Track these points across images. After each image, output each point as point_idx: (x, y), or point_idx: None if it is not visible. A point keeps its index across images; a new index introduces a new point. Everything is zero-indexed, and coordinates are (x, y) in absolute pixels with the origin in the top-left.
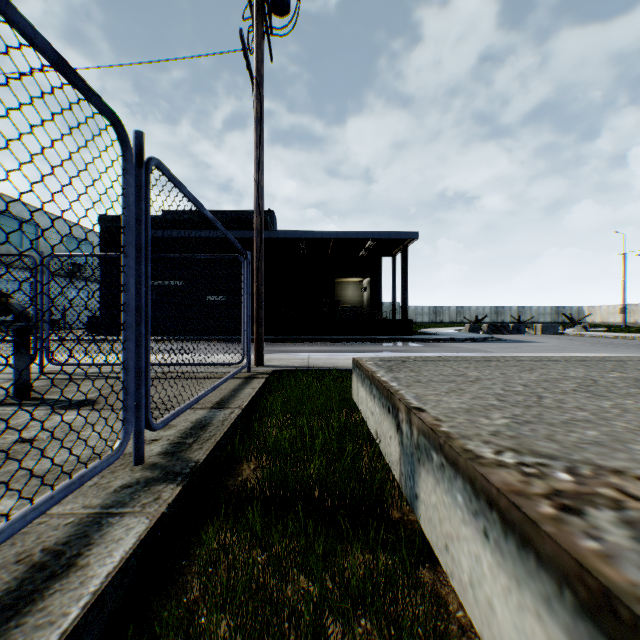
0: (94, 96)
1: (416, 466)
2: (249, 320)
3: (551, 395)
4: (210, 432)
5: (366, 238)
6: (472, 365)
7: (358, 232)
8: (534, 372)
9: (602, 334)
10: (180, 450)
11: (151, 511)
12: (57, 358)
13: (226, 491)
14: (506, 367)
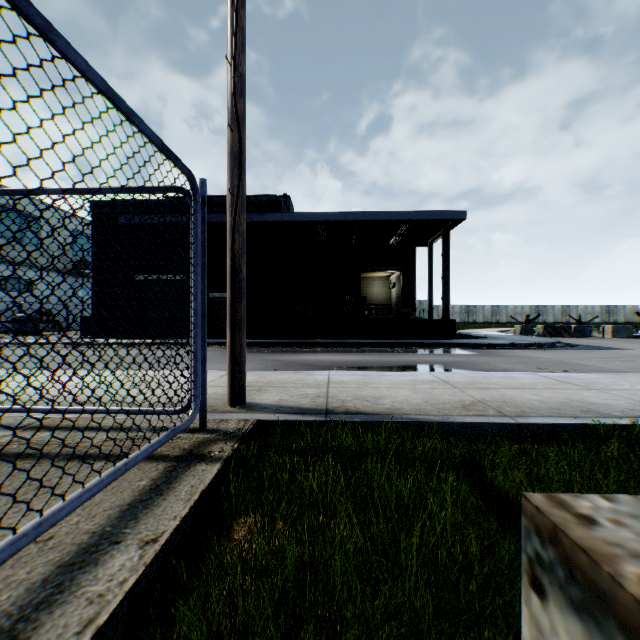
0: None
1: None
2: (202, 321)
3: None
4: None
5: (400, 219)
6: None
7: (390, 212)
8: None
9: None
10: None
11: None
12: None
13: None
14: None
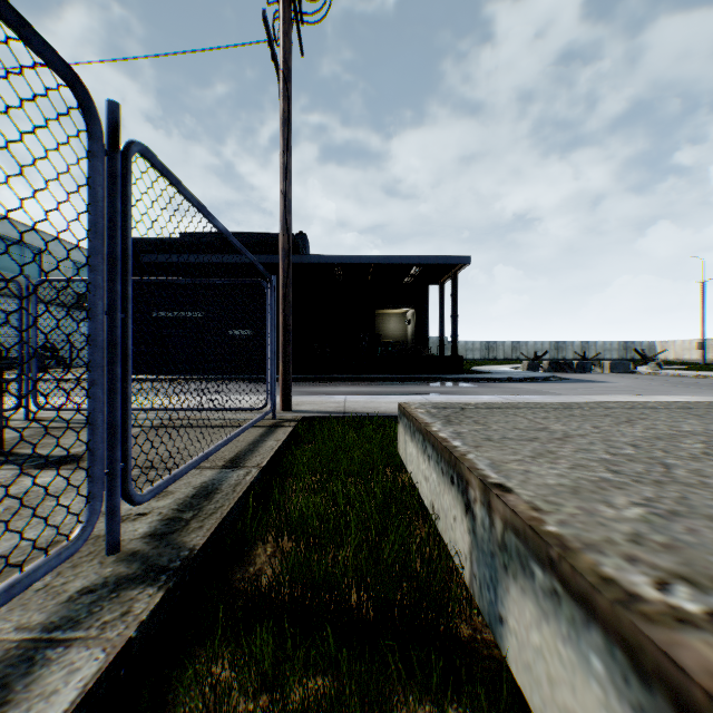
0: (34, 36)
1: (500, 574)
2: (274, 357)
3: (679, 462)
4: (216, 502)
5: (411, 263)
6: (551, 414)
7: (402, 256)
8: (635, 425)
9: (680, 373)
10: (173, 530)
11: (112, 636)
12: (52, 401)
13: (231, 589)
14: (595, 417)
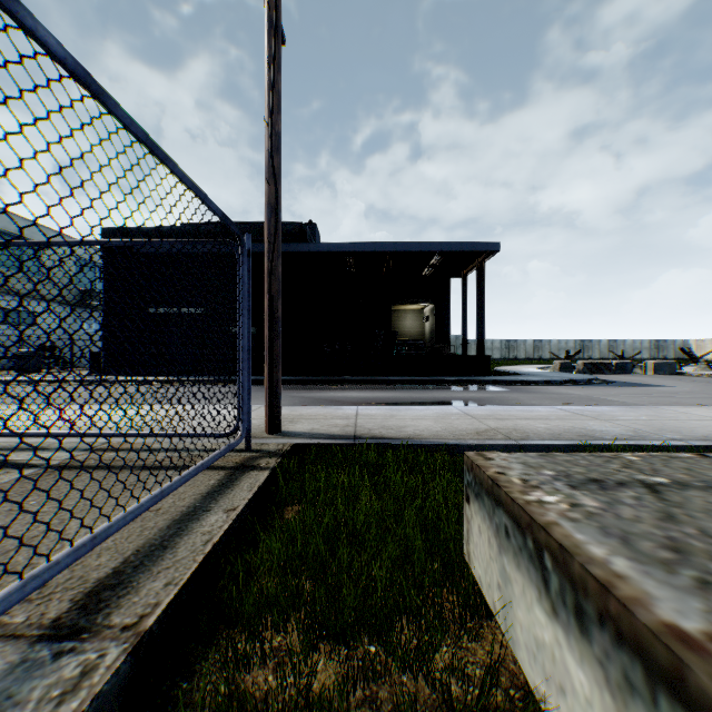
0: None
1: None
2: (248, 357)
3: None
4: None
5: (432, 251)
6: None
7: (421, 243)
8: None
9: None
10: None
11: None
12: None
13: None
14: None
